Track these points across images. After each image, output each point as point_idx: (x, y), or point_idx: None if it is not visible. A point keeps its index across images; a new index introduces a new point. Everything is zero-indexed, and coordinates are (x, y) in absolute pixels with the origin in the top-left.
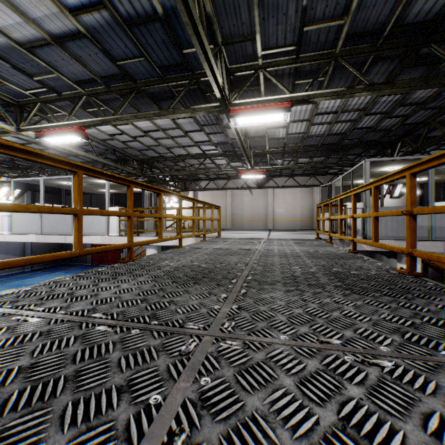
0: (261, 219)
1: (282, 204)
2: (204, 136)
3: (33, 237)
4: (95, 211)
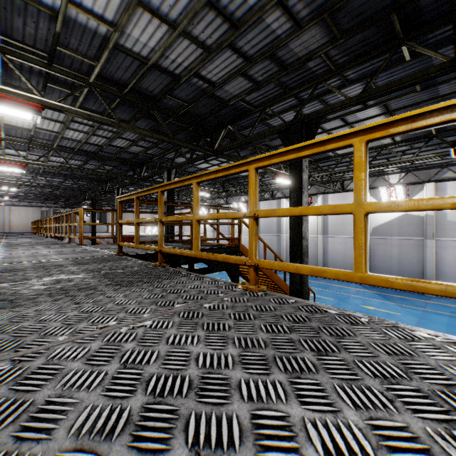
0: (0, 225)
1: (19, 216)
2: None
3: None
4: None
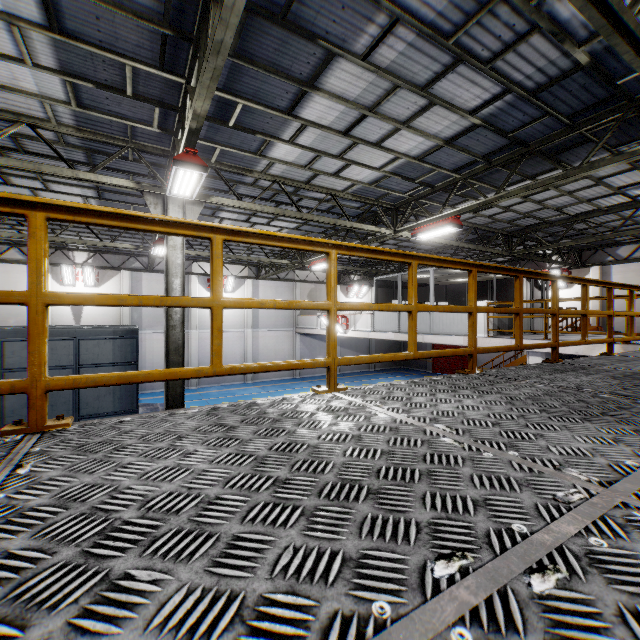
0: None
1: None
2: (636, 175)
3: (392, 335)
4: (530, 310)
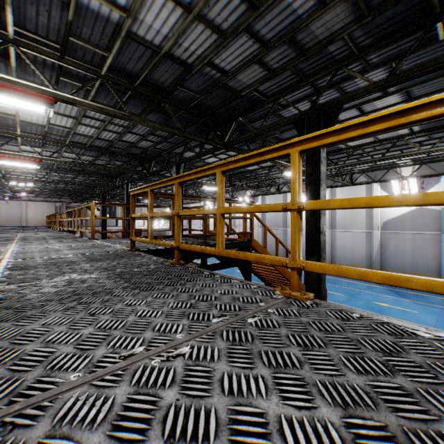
0: (18, 220)
1: (34, 211)
2: None
3: None
4: None
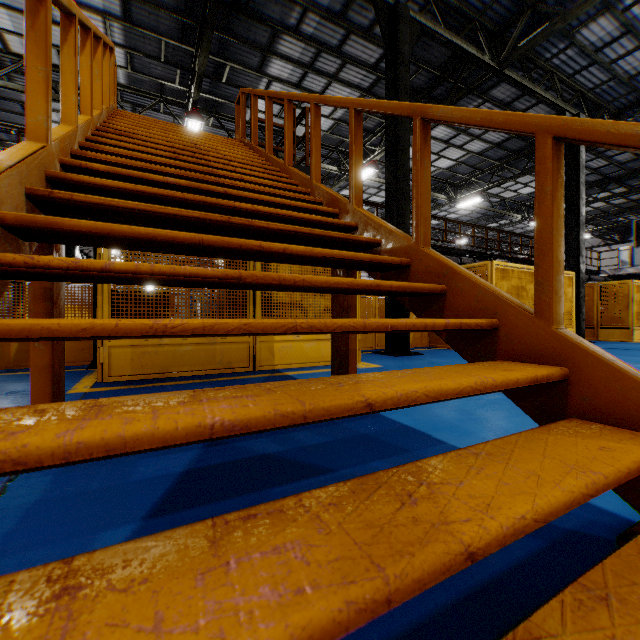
0: None
1: None
2: None
3: None
4: None
